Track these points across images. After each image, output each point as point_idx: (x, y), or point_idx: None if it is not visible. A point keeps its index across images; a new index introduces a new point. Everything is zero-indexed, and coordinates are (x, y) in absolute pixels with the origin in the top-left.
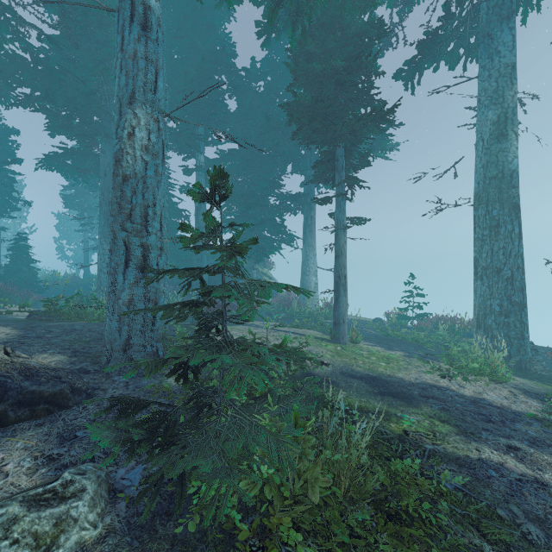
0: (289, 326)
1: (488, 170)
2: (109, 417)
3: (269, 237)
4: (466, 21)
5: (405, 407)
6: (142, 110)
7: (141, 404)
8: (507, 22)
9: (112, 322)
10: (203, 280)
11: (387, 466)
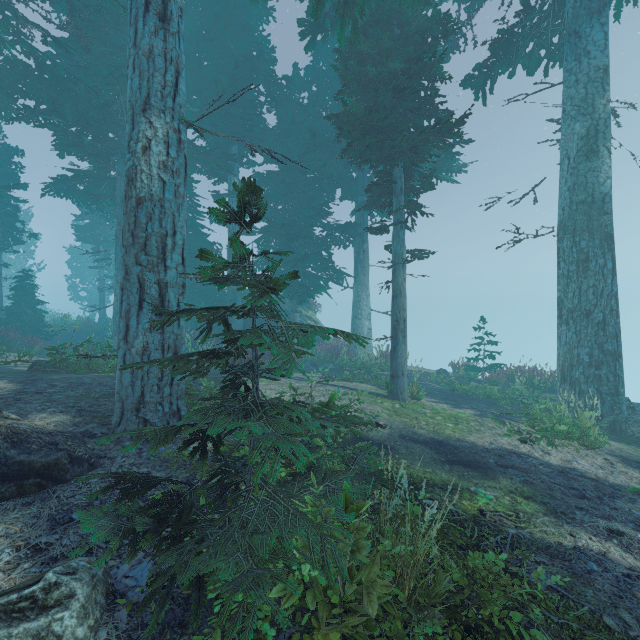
0: (338, 379)
1: (575, 193)
2: (114, 494)
3: (314, 274)
4: (548, 17)
5: (480, 479)
6: (160, 119)
7: (149, 481)
8: (598, 17)
9: (123, 375)
10: (228, 324)
11: (461, 557)
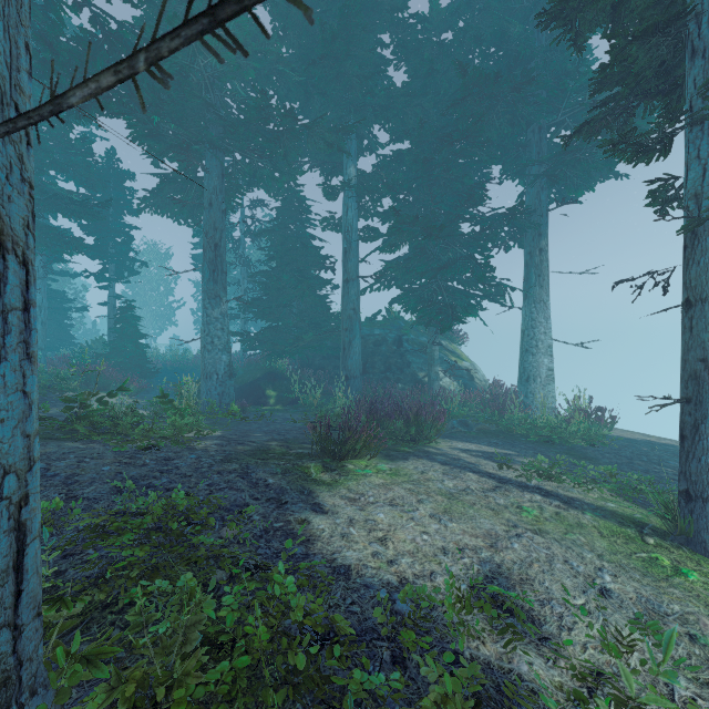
0: (523, 470)
1: None
2: None
3: (461, 290)
4: None
5: None
6: None
7: None
8: None
9: None
10: None
11: None
